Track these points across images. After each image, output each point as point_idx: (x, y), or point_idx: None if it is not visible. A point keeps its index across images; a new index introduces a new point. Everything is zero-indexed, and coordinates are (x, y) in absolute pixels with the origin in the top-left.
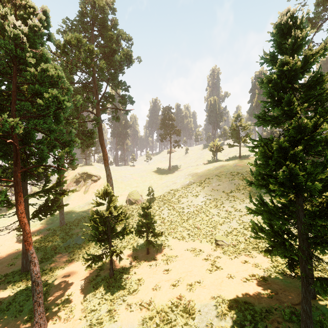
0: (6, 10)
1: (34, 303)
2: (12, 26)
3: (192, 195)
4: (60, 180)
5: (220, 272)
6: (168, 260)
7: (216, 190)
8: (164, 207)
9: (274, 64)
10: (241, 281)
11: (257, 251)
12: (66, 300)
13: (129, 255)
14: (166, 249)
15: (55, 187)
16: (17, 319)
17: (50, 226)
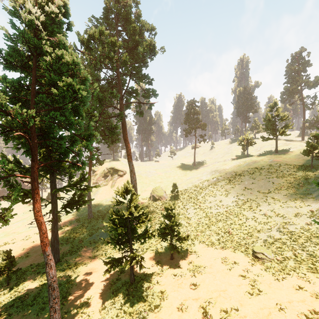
0: None
1: (50, 309)
2: (29, 14)
3: (221, 194)
4: (84, 175)
5: (265, 298)
6: (195, 271)
7: (249, 189)
8: (190, 205)
9: None
10: (298, 318)
11: (314, 274)
12: (85, 304)
13: (151, 258)
14: (193, 256)
15: (79, 183)
16: (38, 317)
17: (80, 218)
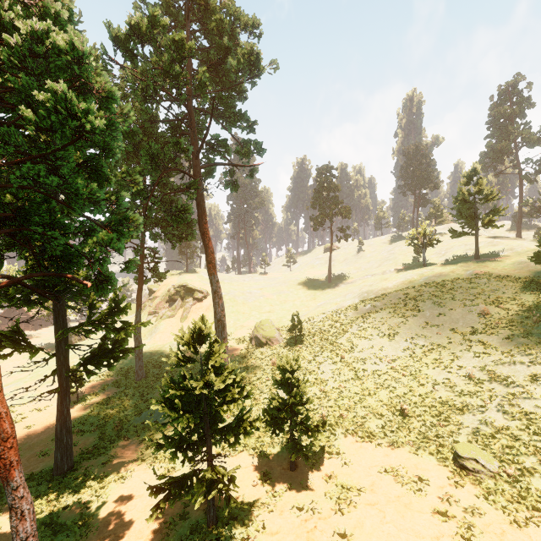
0: None
1: None
2: None
3: (381, 334)
4: (118, 302)
5: None
6: (341, 499)
7: (435, 326)
8: (324, 357)
9: None
10: None
11: None
12: None
13: (252, 466)
14: (334, 463)
15: (109, 317)
16: None
17: (121, 378)
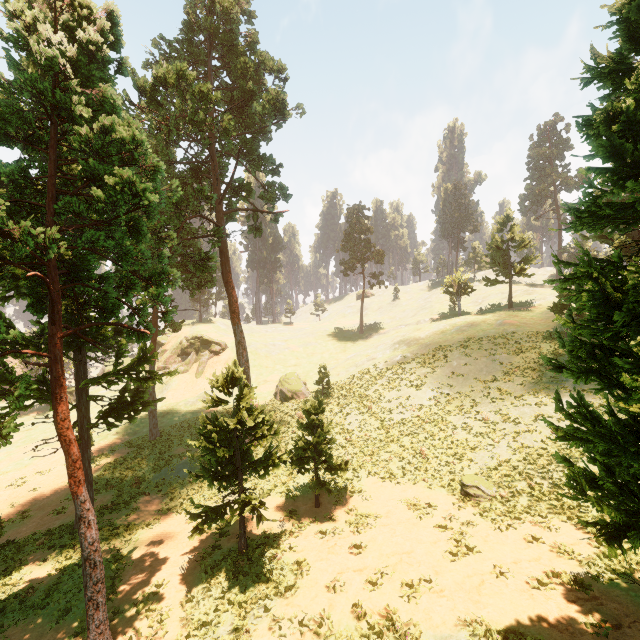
0: (36, 14)
1: (88, 603)
2: (46, 44)
3: (409, 385)
4: (146, 352)
5: (476, 560)
6: (359, 524)
7: (460, 375)
8: (351, 408)
9: (619, 81)
10: (526, 585)
11: (559, 516)
12: (153, 595)
13: (279, 507)
14: (356, 499)
15: (136, 367)
16: (59, 627)
17: (132, 438)
